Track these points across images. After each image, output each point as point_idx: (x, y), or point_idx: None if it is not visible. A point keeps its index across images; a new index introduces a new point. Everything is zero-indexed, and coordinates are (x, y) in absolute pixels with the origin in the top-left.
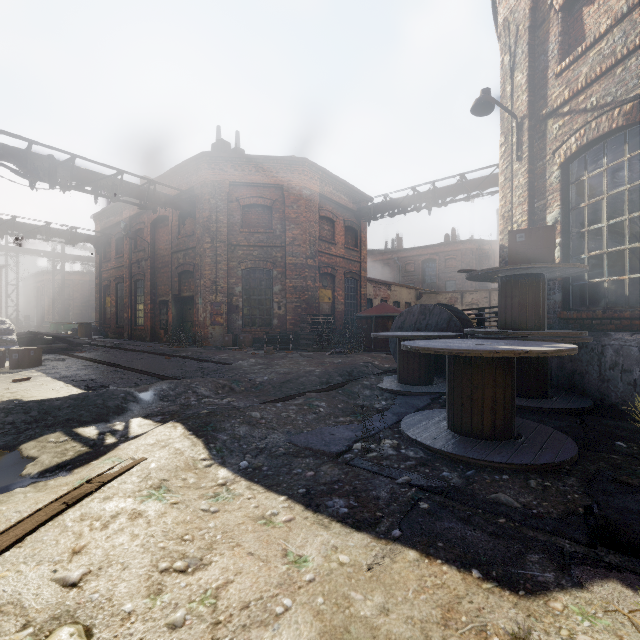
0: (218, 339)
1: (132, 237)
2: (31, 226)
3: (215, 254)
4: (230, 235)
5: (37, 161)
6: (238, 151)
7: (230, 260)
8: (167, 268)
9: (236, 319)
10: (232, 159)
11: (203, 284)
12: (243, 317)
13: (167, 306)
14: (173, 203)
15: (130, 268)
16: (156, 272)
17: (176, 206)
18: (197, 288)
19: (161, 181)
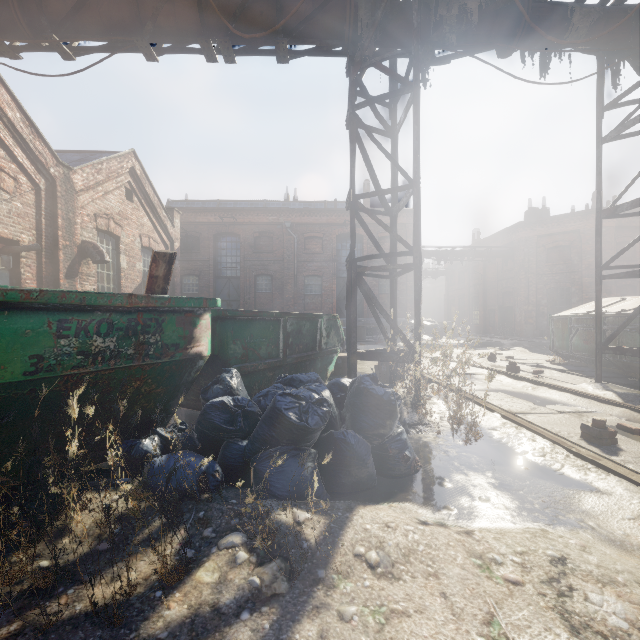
0: (529, 333)
1: (472, 273)
2: None
3: (527, 281)
4: (538, 268)
5: (442, 254)
6: (544, 210)
7: (538, 284)
8: (494, 289)
9: (542, 320)
10: (539, 222)
11: (519, 300)
12: (547, 319)
13: (493, 312)
14: (500, 255)
15: (468, 290)
16: (486, 292)
17: (502, 256)
18: (515, 302)
19: (490, 238)
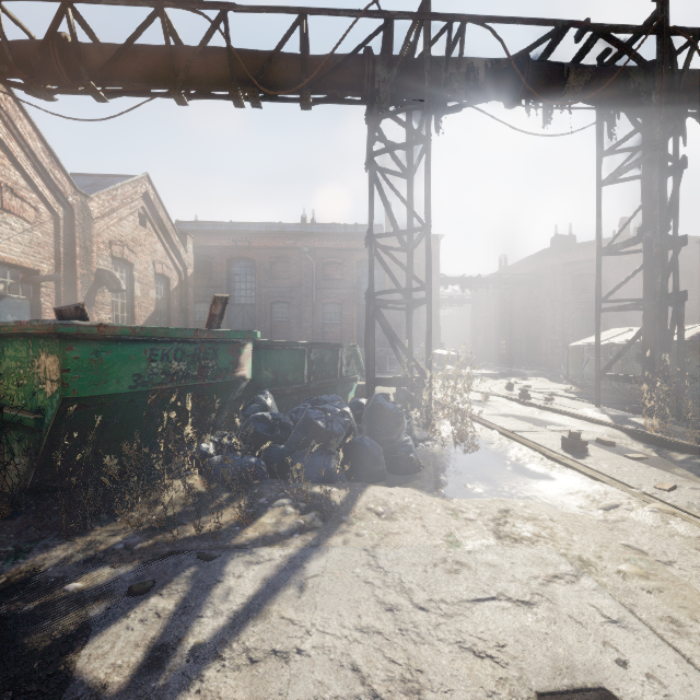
0: (555, 363)
1: (499, 301)
2: (443, 299)
3: (553, 310)
4: (564, 297)
5: (467, 281)
6: (570, 237)
7: (564, 313)
8: (520, 318)
9: None
10: (565, 249)
11: (545, 329)
12: None
13: (520, 342)
14: (526, 282)
15: (495, 318)
16: (513, 320)
17: (528, 283)
18: (541, 331)
19: (517, 265)
